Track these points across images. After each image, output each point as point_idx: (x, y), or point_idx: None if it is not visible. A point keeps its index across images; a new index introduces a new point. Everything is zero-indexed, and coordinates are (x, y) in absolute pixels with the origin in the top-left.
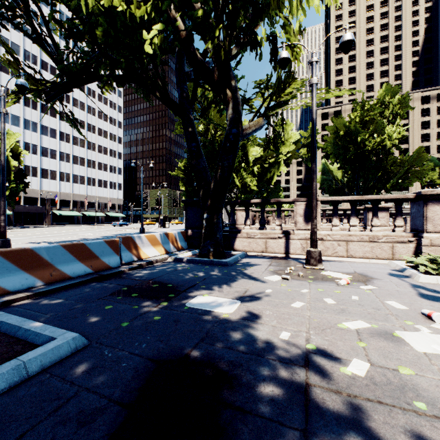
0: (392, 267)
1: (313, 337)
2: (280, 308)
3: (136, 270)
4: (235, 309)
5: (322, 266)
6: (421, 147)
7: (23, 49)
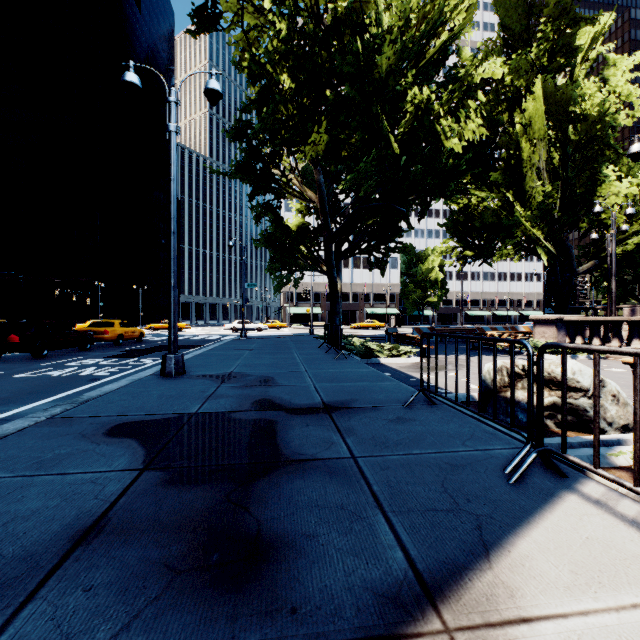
0: None
1: None
2: None
3: None
4: None
5: None
6: None
7: None
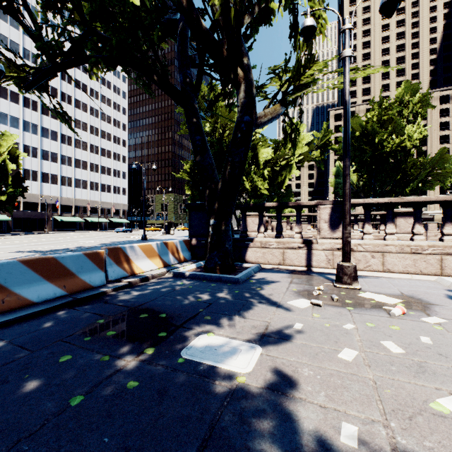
0: (445, 286)
1: (402, 442)
2: (322, 361)
3: (125, 290)
4: (255, 364)
5: (358, 285)
6: (444, 148)
7: (22, 48)
